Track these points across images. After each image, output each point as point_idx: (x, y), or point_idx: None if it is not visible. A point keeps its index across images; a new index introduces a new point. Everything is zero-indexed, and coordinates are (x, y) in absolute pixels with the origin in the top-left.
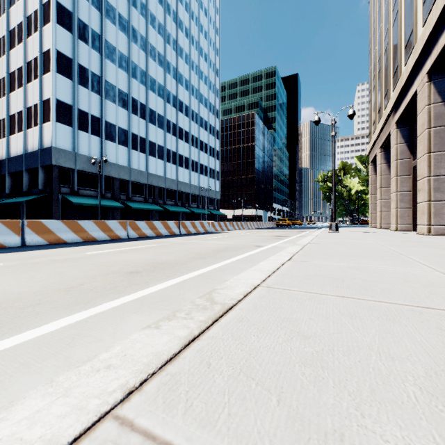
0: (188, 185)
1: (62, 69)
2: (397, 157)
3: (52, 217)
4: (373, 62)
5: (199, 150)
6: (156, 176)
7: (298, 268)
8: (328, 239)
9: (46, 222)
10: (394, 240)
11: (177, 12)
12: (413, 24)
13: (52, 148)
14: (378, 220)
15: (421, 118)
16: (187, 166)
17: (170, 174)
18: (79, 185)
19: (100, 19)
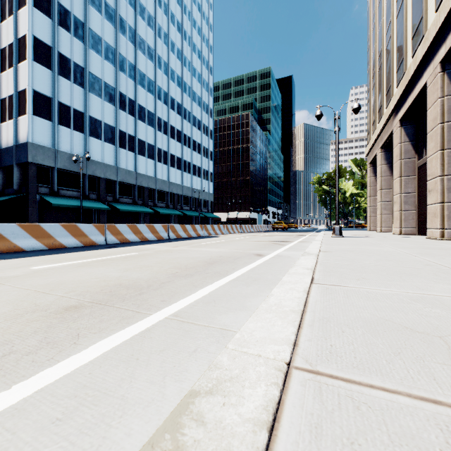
0: (180, 187)
1: (40, 58)
2: (401, 156)
3: (28, 220)
4: (372, 59)
5: (191, 150)
6: (146, 176)
7: (336, 301)
8: (338, 245)
9: None
10: (415, 247)
11: (169, 5)
12: (423, 11)
13: (28, 144)
14: (378, 223)
15: (433, 112)
16: (179, 166)
17: (161, 175)
18: (60, 185)
19: (84, 6)
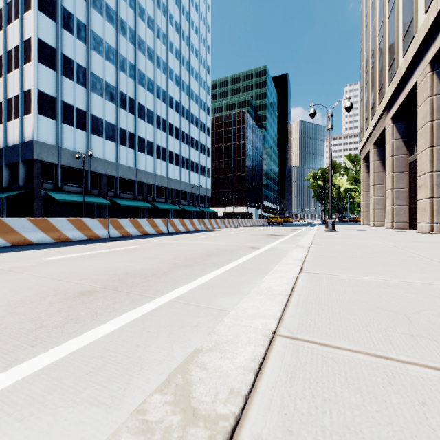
0: (179, 183)
1: (44, 59)
2: (393, 153)
3: (33, 215)
4: (365, 58)
5: (189, 147)
6: (146, 172)
7: (320, 286)
8: (330, 239)
9: (7, 220)
10: (403, 240)
11: (167, 6)
12: (413, 13)
13: (33, 142)
14: (371, 217)
15: (423, 110)
16: (177, 163)
17: (160, 171)
18: (63, 181)
19: (86, 9)
